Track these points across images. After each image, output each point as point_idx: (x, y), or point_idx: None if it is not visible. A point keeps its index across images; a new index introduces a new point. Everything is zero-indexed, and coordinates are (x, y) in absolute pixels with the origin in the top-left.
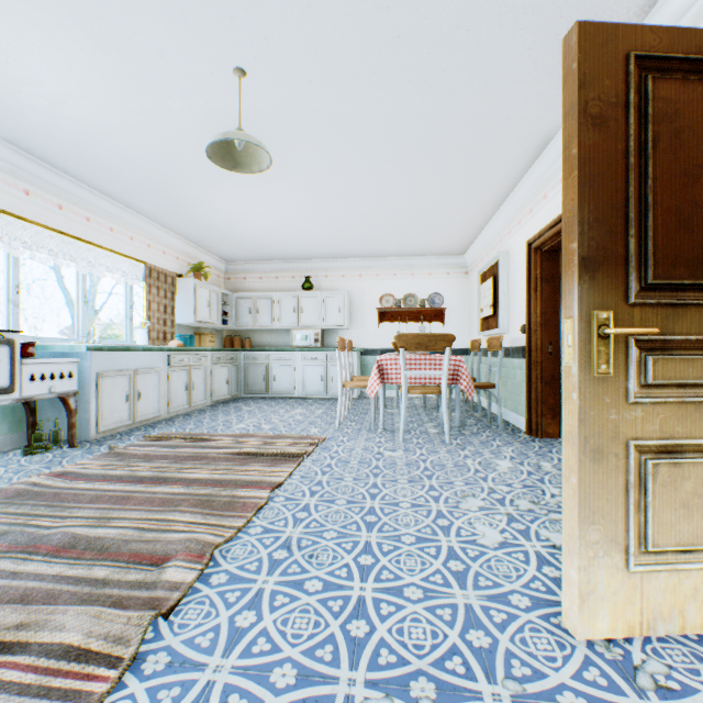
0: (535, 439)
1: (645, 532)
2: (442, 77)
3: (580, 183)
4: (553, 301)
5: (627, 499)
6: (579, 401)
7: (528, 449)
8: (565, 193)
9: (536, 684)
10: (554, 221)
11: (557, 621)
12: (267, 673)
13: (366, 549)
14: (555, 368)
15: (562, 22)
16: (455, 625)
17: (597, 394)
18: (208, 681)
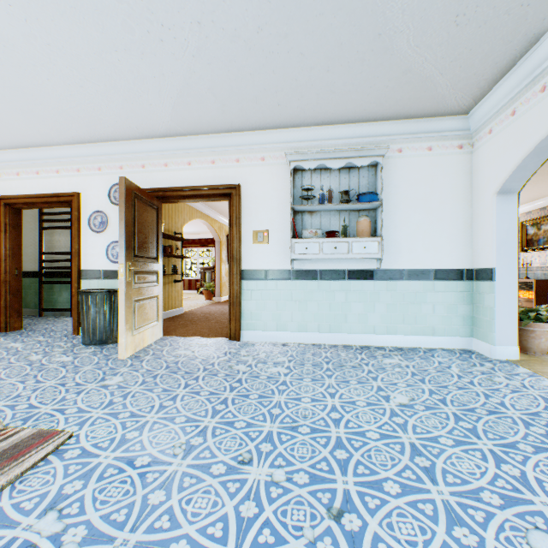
0: (10, 333)
1: (136, 324)
2: (1, 97)
3: (126, 225)
4: (20, 241)
5: (133, 315)
6: (126, 288)
7: (17, 337)
8: (121, 225)
9: (129, 365)
10: (34, 195)
11: (118, 359)
12: (67, 398)
13: (24, 381)
14: (21, 284)
15: (79, 126)
16: (97, 370)
17: (129, 286)
18: (51, 409)
